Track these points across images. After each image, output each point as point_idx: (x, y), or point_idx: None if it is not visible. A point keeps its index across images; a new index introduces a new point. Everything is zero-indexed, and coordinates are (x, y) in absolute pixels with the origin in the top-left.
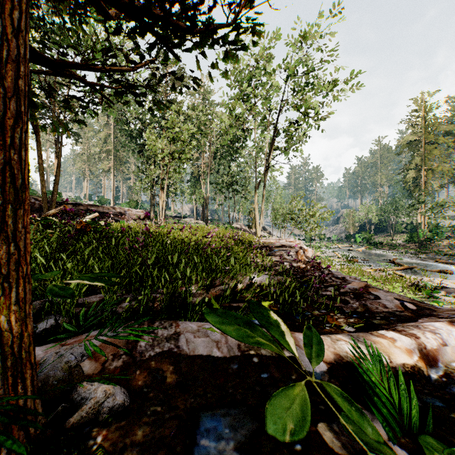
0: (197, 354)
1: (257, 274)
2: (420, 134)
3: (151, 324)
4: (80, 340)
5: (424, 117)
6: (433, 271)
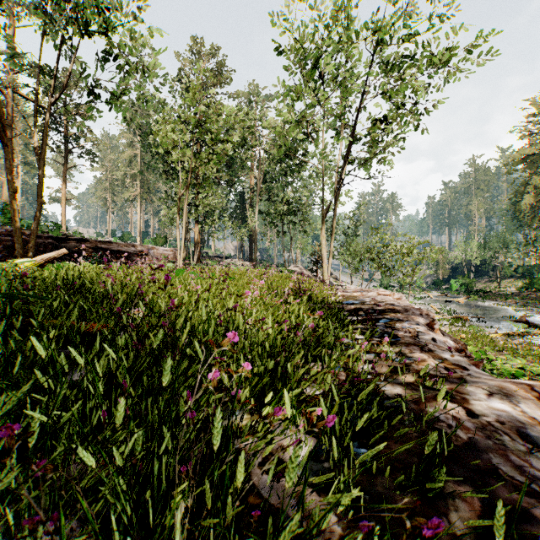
0: None
1: None
2: (539, 146)
3: None
4: None
5: None
6: None
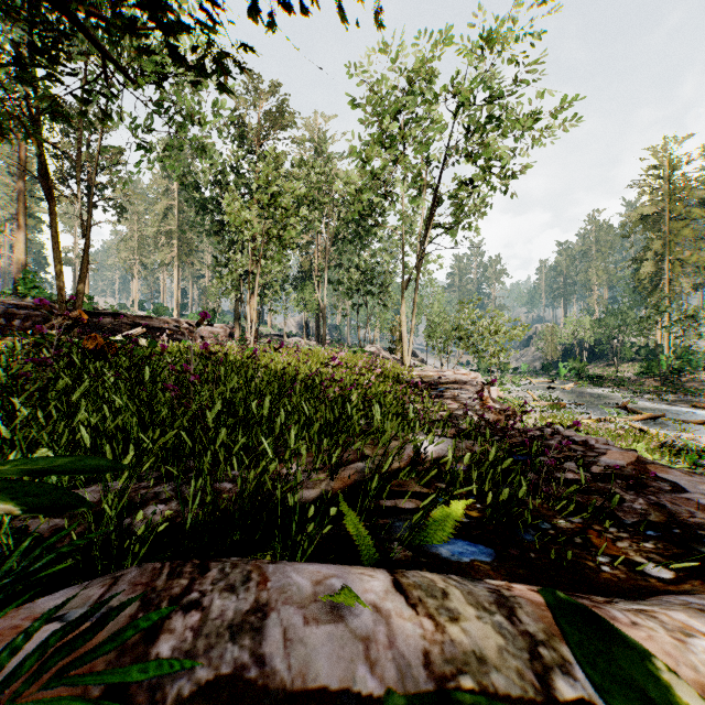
0: (314, 685)
1: (423, 436)
2: (662, 204)
3: (199, 575)
4: (1, 633)
5: (668, 177)
6: (691, 422)
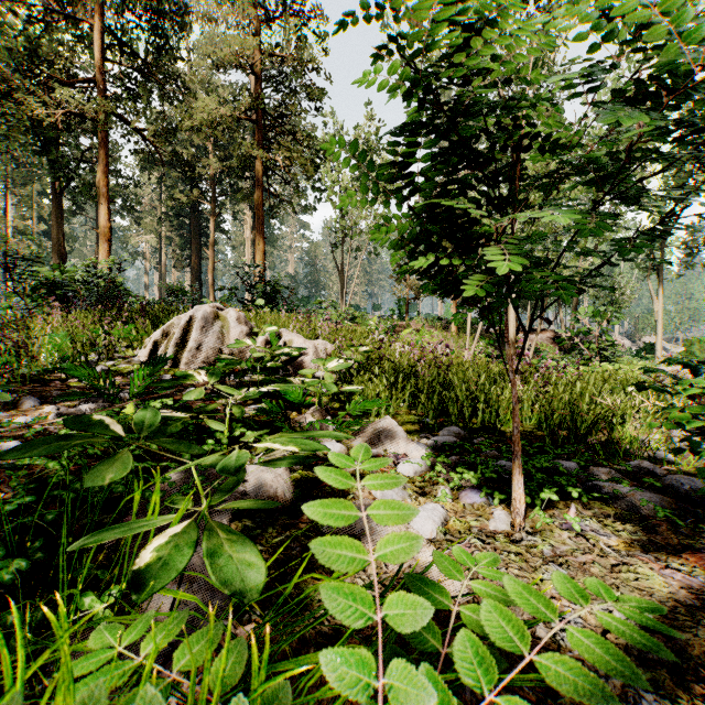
0: None
1: None
2: None
3: None
4: None
5: None
6: None
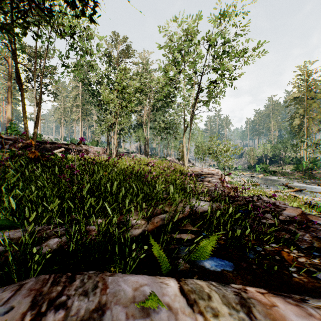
0: None
1: (194, 201)
2: (303, 92)
3: (69, 284)
4: None
5: (306, 80)
6: (318, 192)
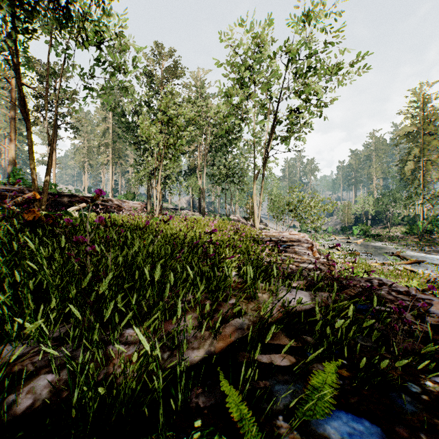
0: None
1: (284, 289)
2: (418, 125)
3: None
4: None
5: (423, 108)
6: None
